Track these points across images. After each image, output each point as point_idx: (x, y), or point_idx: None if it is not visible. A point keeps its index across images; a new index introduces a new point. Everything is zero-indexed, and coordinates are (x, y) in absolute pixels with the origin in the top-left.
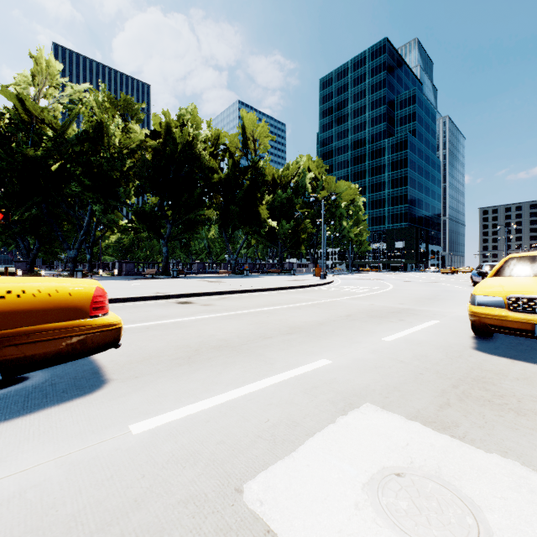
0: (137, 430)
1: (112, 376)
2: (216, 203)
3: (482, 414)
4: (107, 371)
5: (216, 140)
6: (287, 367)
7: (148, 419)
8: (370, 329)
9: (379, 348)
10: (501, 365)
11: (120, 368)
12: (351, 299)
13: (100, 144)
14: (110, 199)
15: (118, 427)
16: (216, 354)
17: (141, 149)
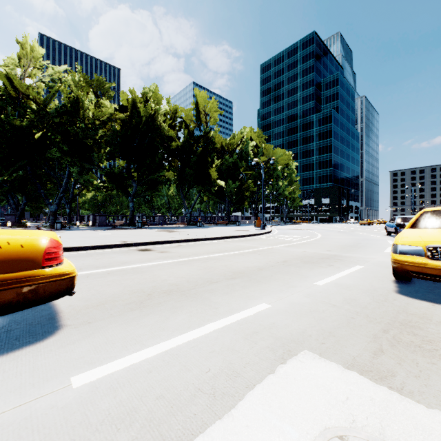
0: (77, 383)
1: (66, 321)
2: (174, 166)
3: (415, 361)
4: (63, 316)
5: (174, 114)
6: (230, 311)
7: (91, 369)
8: (304, 274)
9: (313, 292)
10: (423, 308)
11: (75, 313)
12: (287, 247)
13: (76, 116)
14: (85, 162)
15: (60, 379)
16: (166, 298)
17: (111, 121)
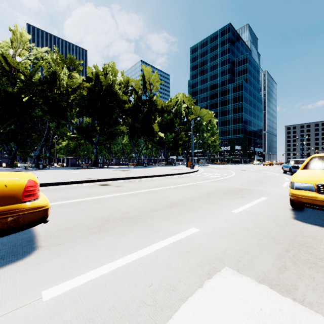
0: (47, 297)
1: (41, 243)
2: (127, 122)
3: (312, 276)
4: (39, 239)
5: (126, 83)
6: (168, 234)
7: (58, 284)
8: (223, 203)
9: (230, 218)
10: (315, 232)
11: (49, 236)
12: (210, 182)
13: (54, 85)
14: (60, 119)
15: (33, 293)
16: (119, 224)
17: (80, 89)
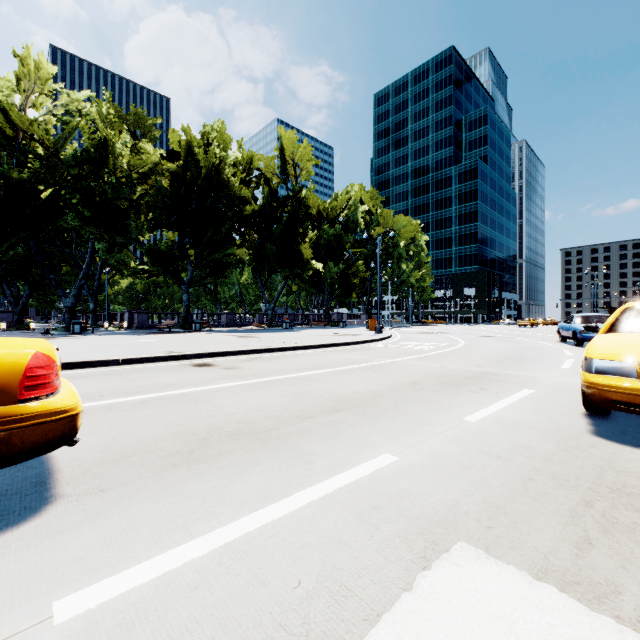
0: (64, 615)
1: (63, 489)
2: (249, 241)
3: None
4: (60, 479)
5: (248, 164)
6: (333, 468)
7: (92, 583)
8: (445, 403)
9: (462, 434)
10: None
11: (82, 474)
12: (416, 360)
13: (103, 166)
14: (116, 234)
15: (34, 606)
16: (230, 446)
17: (156, 174)
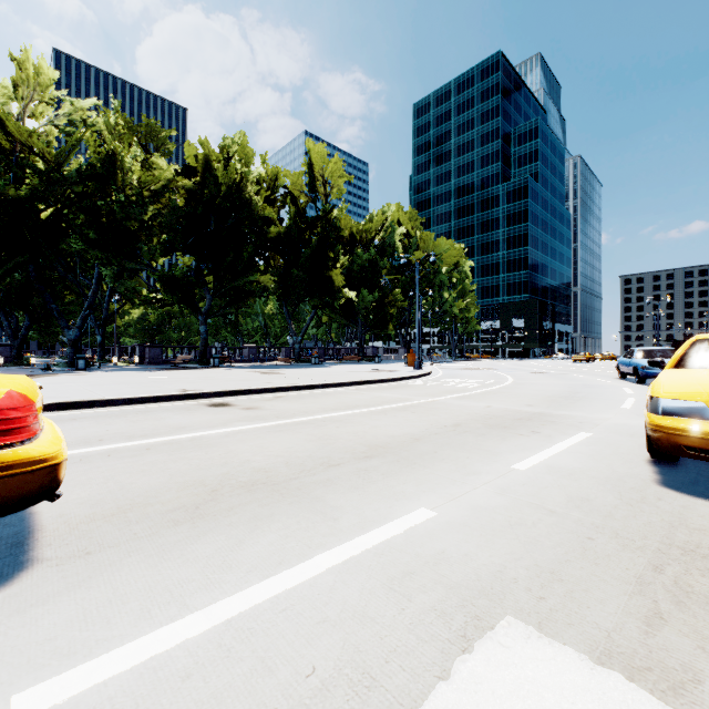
0: None
1: (43, 551)
2: (274, 266)
3: None
4: (41, 539)
5: (273, 181)
6: (360, 525)
7: (63, 671)
8: (491, 448)
9: (511, 485)
10: None
11: (67, 533)
12: (459, 399)
13: (111, 183)
14: (126, 259)
15: None
16: (243, 499)
17: (170, 191)
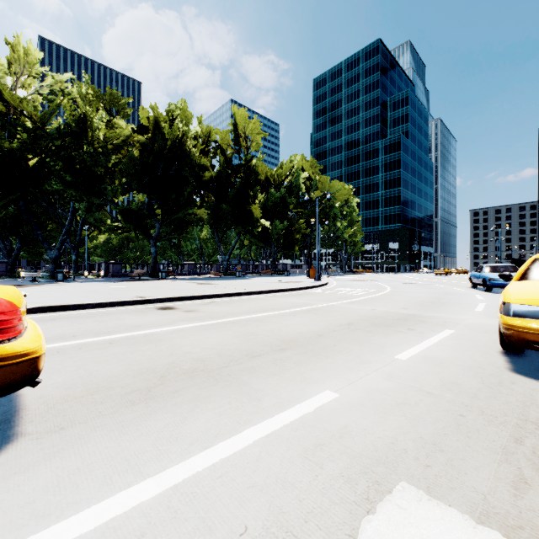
0: None
1: (26, 427)
2: (208, 202)
3: None
4: (25, 416)
5: (207, 137)
6: (279, 405)
7: (39, 531)
8: (378, 342)
9: (395, 371)
10: None
11: (45, 411)
12: (350, 304)
13: (83, 138)
14: (94, 196)
15: None
16: (186, 383)
17: (128, 145)
